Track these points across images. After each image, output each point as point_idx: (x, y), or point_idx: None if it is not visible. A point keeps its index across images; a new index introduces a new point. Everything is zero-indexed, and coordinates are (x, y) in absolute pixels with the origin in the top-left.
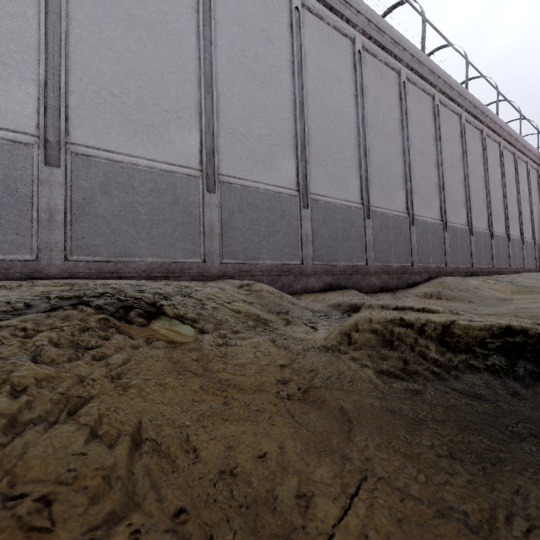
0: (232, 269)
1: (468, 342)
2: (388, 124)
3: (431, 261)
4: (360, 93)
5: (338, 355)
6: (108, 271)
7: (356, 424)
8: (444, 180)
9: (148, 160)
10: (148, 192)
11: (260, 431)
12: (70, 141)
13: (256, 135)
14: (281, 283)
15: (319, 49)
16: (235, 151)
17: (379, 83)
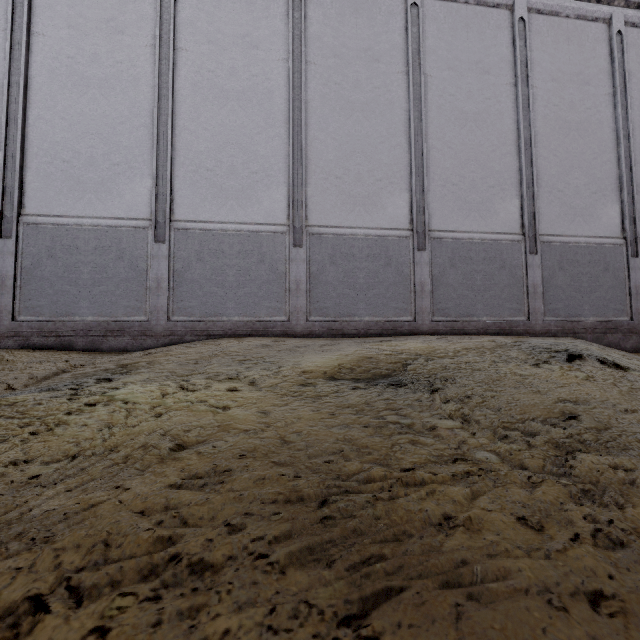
0: (554, 327)
1: None
2: None
3: None
4: None
5: None
6: (457, 328)
7: None
8: None
9: (480, 233)
10: (481, 261)
11: None
12: (428, 229)
13: (573, 187)
14: (606, 342)
15: None
16: (553, 209)
17: None
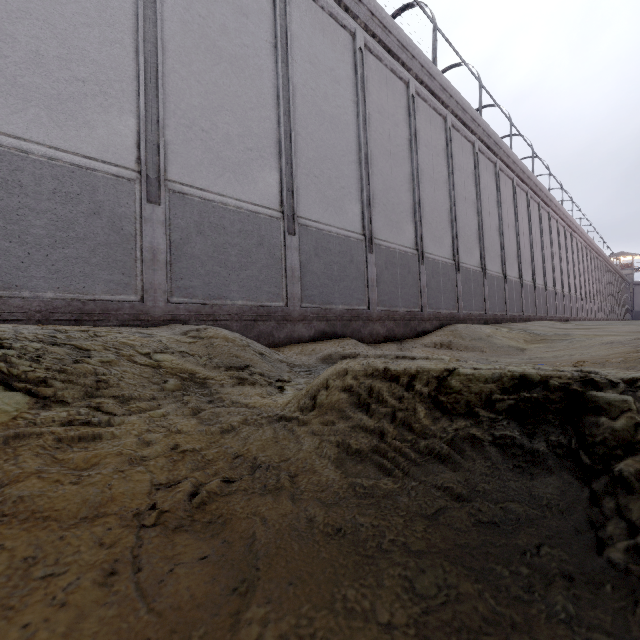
0: (186, 311)
1: (470, 401)
2: (395, 142)
3: (443, 307)
4: (362, 100)
5: (293, 429)
6: None
7: (262, 575)
8: (456, 215)
9: (49, 148)
10: (48, 195)
11: (4, 639)
12: None
13: (223, 133)
14: (257, 331)
15: (310, 37)
16: (193, 151)
17: (384, 92)
